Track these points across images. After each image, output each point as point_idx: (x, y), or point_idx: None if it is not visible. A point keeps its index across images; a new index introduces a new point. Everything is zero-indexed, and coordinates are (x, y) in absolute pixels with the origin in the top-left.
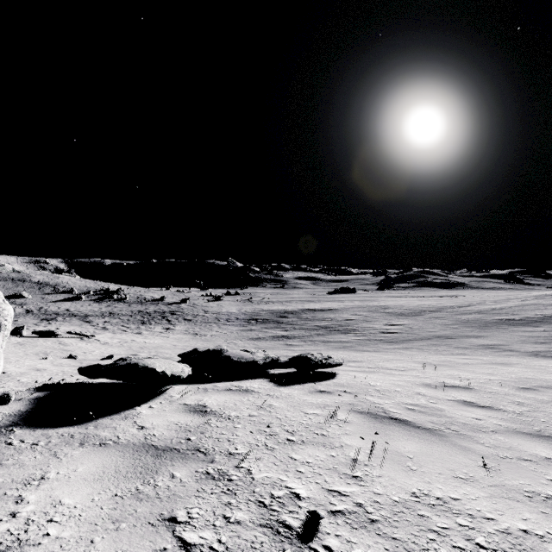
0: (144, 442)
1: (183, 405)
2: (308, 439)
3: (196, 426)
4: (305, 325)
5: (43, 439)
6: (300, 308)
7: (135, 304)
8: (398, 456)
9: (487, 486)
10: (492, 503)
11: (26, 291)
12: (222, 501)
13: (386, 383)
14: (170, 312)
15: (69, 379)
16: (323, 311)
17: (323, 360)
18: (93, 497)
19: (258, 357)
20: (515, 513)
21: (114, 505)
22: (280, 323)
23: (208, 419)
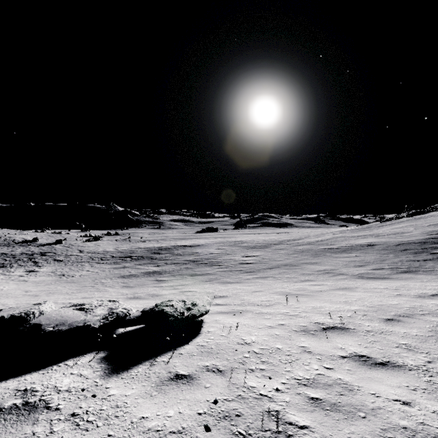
0: None
1: None
2: None
3: None
4: (176, 260)
5: None
6: (173, 245)
7: (1, 246)
8: None
9: None
10: None
11: None
12: None
13: (262, 335)
14: (40, 253)
15: None
16: (193, 247)
17: (186, 312)
18: None
19: (94, 316)
20: None
21: None
22: (154, 259)
23: None
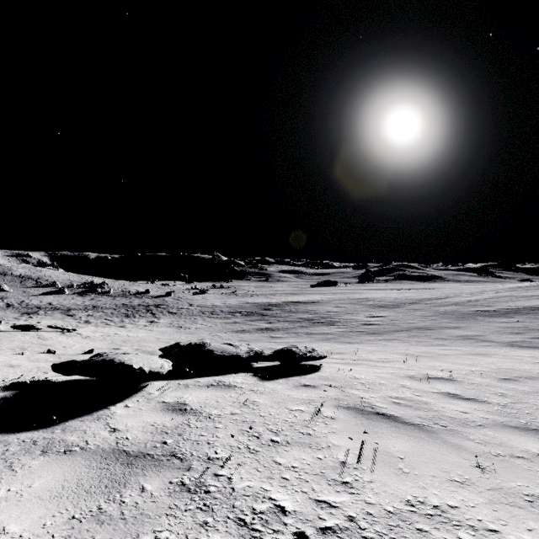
0: (115, 447)
1: (161, 403)
2: (293, 439)
3: (173, 427)
4: (289, 317)
5: (0, 447)
6: (284, 300)
7: (120, 297)
8: (389, 457)
9: (485, 489)
10: (492, 510)
11: (7, 285)
12: (196, 520)
13: (371, 375)
14: (154, 305)
15: (42, 376)
16: (307, 304)
17: (308, 353)
18: (45, 521)
19: (241, 351)
20: (518, 522)
21: (68, 532)
22: (264, 315)
23: (187, 419)
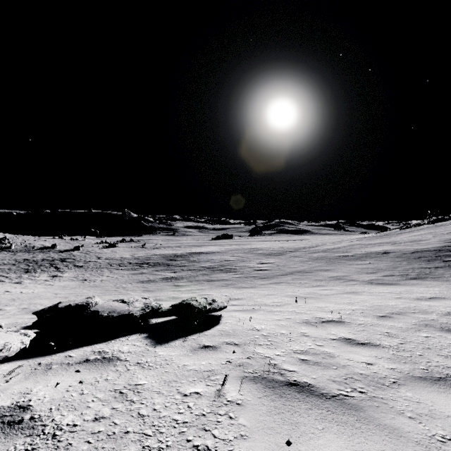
0: None
1: None
2: None
3: None
4: (192, 266)
5: None
6: (188, 252)
7: (22, 252)
8: None
9: None
10: None
11: None
12: None
13: (271, 325)
14: (60, 259)
15: None
16: (208, 254)
17: (208, 306)
18: None
19: (135, 308)
20: None
21: None
22: (170, 265)
23: (10, 448)
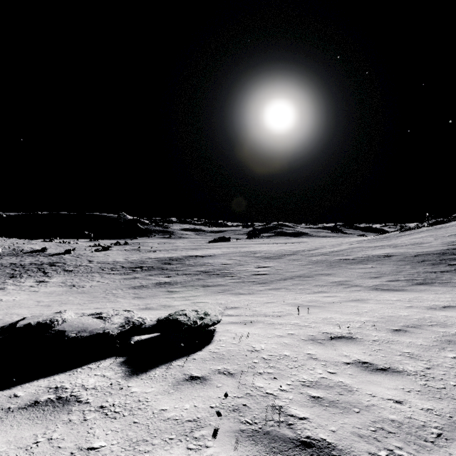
0: None
1: None
2: None
3: None
4: (188, 271)
5: None
6: (184, 255)
7: (9, 256)
8: None
9: None
10: None
11: None
12: None
13: (272, 343)
14: (49, 264)
15: None
16: (204, 257)
17: (198, 321)
18: None
19: (112, 324)
20: None
21: None
22: (165, 269)
23: None
